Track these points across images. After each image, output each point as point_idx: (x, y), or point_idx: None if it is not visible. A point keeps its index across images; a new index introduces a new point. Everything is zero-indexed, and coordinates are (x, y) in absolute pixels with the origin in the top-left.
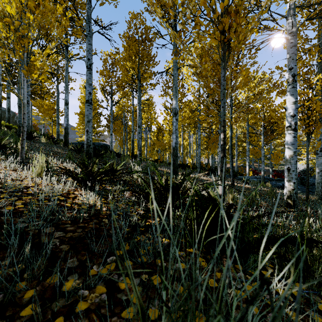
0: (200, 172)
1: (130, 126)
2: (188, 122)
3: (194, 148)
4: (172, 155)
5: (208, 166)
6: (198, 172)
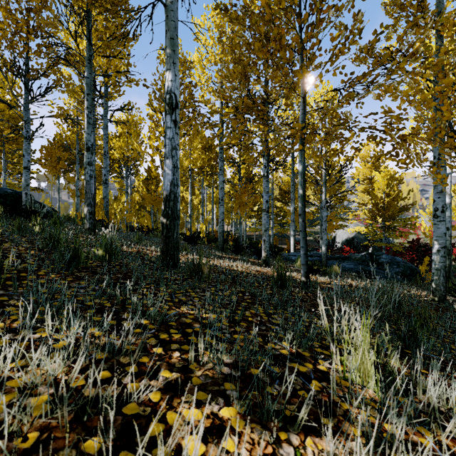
0: (223, 249)
1: (96, 165)
2: (201, 166)
3: (209, 209)
4: (162, 214)
5: (231, 236)
6: (220, 249)
